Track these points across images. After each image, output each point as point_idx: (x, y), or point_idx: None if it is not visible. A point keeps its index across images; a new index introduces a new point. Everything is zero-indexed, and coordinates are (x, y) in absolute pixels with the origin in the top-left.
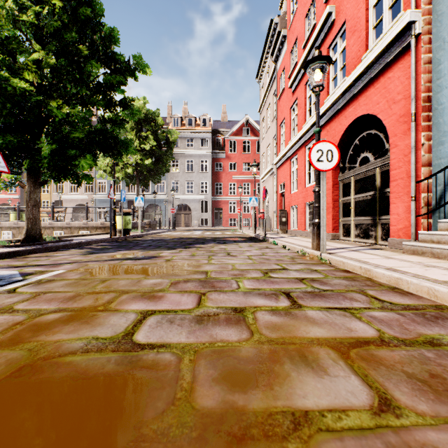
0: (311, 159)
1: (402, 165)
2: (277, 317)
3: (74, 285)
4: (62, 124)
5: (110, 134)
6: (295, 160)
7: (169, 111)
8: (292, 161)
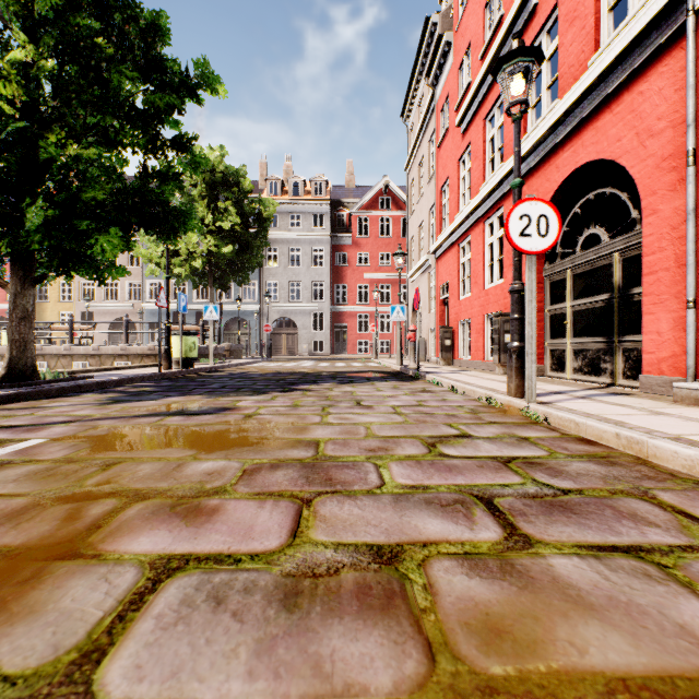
0: (510, 233)
1: (666, 245)
2: (484, 582)
3: (41, 478)
4: (66, 174)
5: (154, 196)
6: (466, 245)
7: (262, 171)
8: (462, 246)
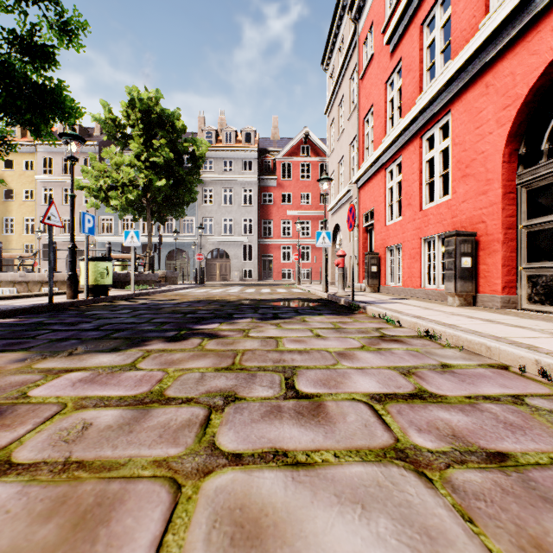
0: None
1: None
2: None
3: None
4: None
5: None
6: (395, 168)
7: (200, 124)
8: (390, 170)
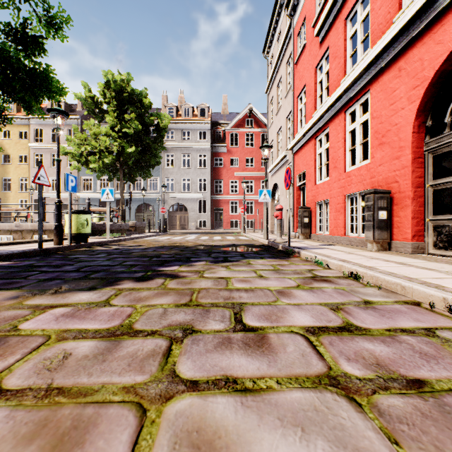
0: None
1: None
2: None
3: None
4: None
5: None
6: (323, 137)
7: (163, 101)
8: (319, 139)
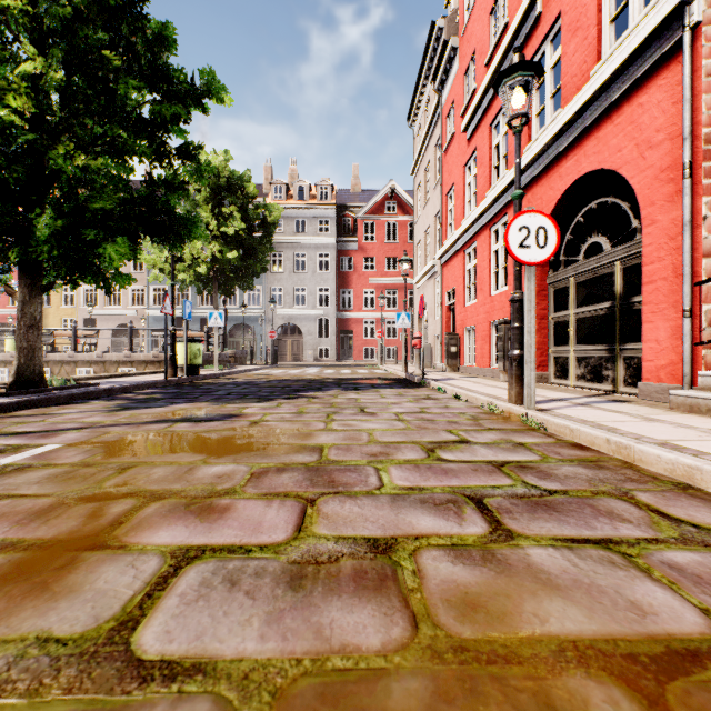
0: (509, 244)
1: (664, 255)
2: (466, 568)
3: (62, 480)
4: (74, 184)
5: (160, 205)
6: (472, 251)
7: (267, 175)
8: (468, 253)
